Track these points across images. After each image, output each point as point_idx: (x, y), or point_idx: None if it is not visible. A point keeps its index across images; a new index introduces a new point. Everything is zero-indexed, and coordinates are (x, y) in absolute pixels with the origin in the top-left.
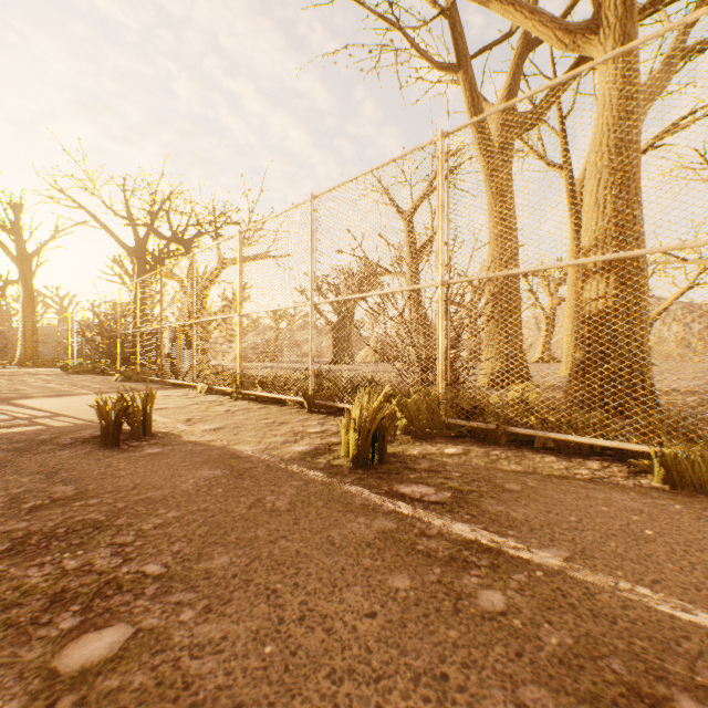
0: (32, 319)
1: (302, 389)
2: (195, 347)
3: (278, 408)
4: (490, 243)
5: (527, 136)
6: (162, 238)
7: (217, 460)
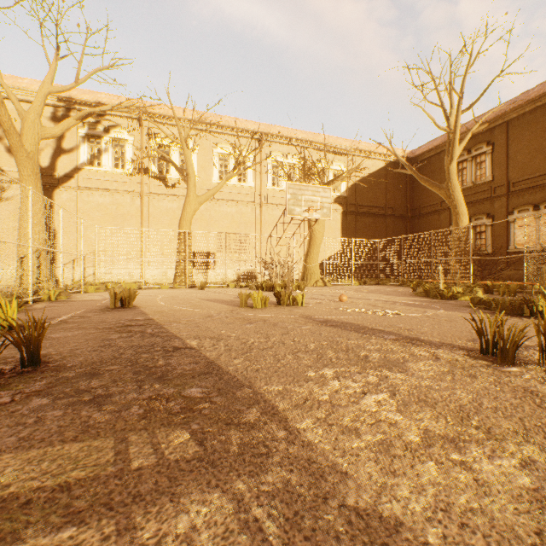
0: None
1: None
2: None
3: None
4: None
5: None
6: None
7: None
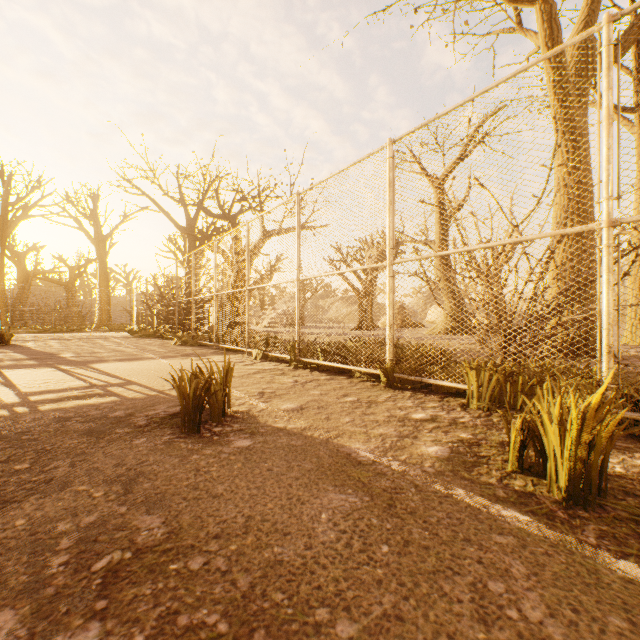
0: (106, 290)
1: (372, 360)
2: (248, 314)
3: (347, 380)
4: (558, 198)
5: (594, 79)
6: (210, 215)
7: (334, 468)
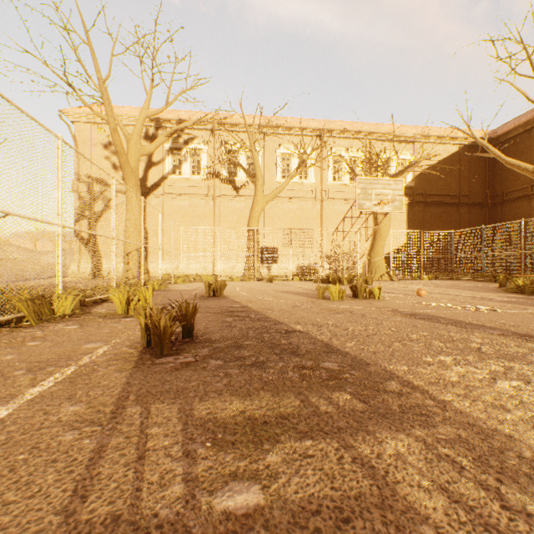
0: None
1: None
2: None
3: None
4: None
5: None
6: None
7: None
